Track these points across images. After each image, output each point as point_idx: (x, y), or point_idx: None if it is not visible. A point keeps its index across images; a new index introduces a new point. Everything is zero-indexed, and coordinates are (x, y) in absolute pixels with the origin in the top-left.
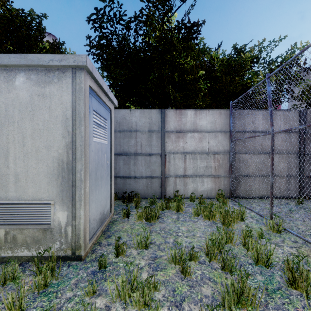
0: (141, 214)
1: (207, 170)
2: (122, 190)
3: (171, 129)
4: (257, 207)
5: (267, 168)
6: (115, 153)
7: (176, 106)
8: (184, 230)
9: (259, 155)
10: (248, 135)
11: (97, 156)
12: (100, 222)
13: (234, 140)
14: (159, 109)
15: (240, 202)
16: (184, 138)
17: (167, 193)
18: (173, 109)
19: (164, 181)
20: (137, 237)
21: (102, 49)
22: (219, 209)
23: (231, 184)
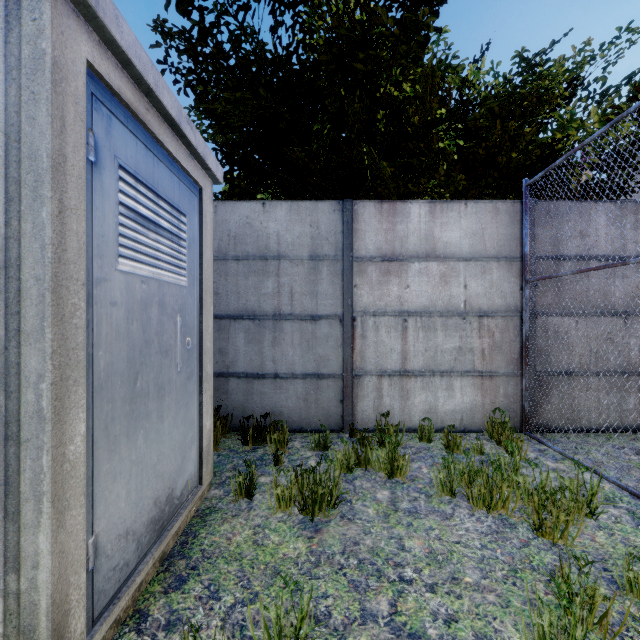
0: (286, 491)
1: (463, 358)
2: (243, 409)
3: (368, 252)
4: (607, 463)
5: (621, 353)
6: (225, 315)
7: (380, 196)
8: (419, 555)
9: (598, 320)
10: (568, 268)
11: (142, 323)
12: (154, 532)
13: (537, 279)
14: (338, 201)
15: (554, 445)
16: (403, 276)
17: (358, 416)
18: (373, 201)
19: (352, 387)
20: (269, 589)
21: (189, 42)
22: (516, 477)
23: (524, 396)
